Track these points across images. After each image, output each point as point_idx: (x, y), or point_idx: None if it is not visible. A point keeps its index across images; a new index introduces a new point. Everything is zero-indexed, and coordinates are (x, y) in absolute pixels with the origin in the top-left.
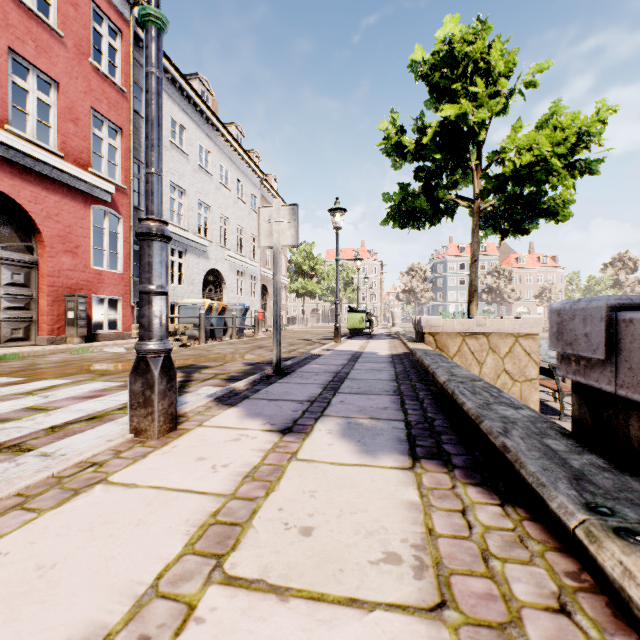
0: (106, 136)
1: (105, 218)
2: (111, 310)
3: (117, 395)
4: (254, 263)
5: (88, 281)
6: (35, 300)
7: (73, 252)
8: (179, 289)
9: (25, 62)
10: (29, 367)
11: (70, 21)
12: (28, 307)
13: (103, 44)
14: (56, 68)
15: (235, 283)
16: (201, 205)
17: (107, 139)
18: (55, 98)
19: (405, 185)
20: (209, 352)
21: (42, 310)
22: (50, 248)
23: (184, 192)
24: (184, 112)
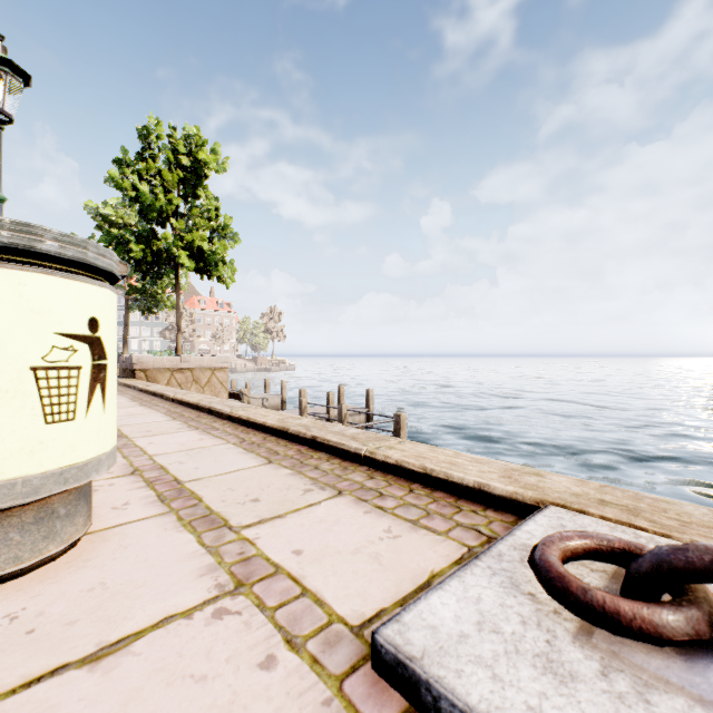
0: None
1: None
2: None
3: None
4: None
5: None
6: None
7: None
8: None
9: None
10: None
11: None
12: None
13: None
14: None
15: None
16: None
17: None
18: None
19: None
20: None
21: None
22: None
23: None
24: None
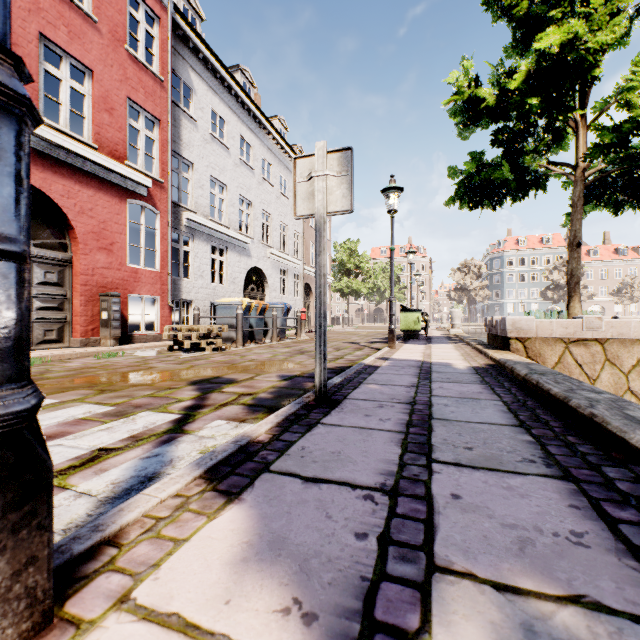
0: (143, 127)
1: (142, 213)
2: (150, 310)
3: (85, 434)
4: (297, 261)
5: (124, 280)
6: (69, 300)
7: (108, 249)
8: (220, 288)
9: (57, 49)
10: (35, 376)
11: (105, 6)
12: (62, 307)
13: (140, 31)
14: (90, 55)
15: (278, 282)
16: (243, 201)
17: (144, 131)
18: (89, 87)
19: (478, 154)
20: (243, 358)
21: (76, 310)
22: (83, 245)
23: (225, 187)
24: (225, 104)
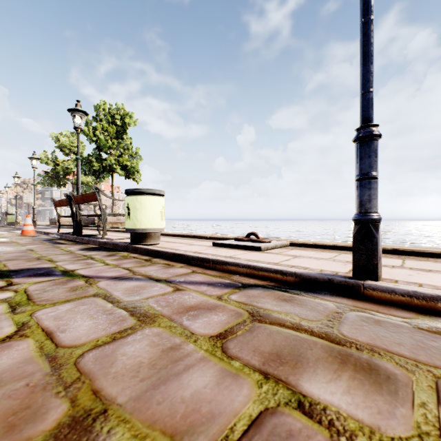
0: None
1: None
2: None
3: None
4: None
5: None
6: None
7: None
8: None
9: None
10: None
11: None
12: None
13: None
14: None
15: None
16: None
17: None
18: None
19: (48, 173)
20: None
21: None
22: None
23: None
24: None
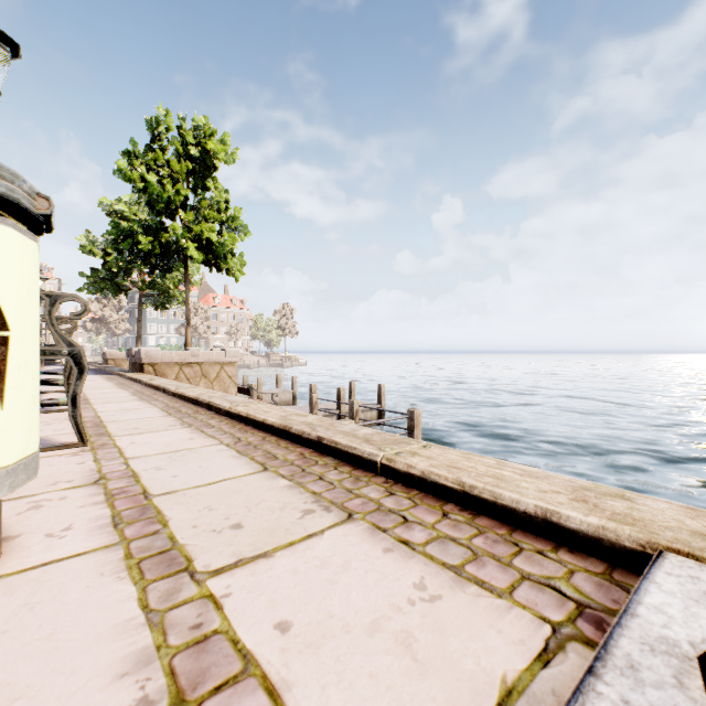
0: None
1: None
2: None
3: None
4: None
5: None
6: None
7: None
8: None
9: None
10: None
11: None
12: None
13: None
14: None
15: None
16: None
17: None
18: None
19: (96, 271)
20: None
21: None
22: None
23: None
24: None
